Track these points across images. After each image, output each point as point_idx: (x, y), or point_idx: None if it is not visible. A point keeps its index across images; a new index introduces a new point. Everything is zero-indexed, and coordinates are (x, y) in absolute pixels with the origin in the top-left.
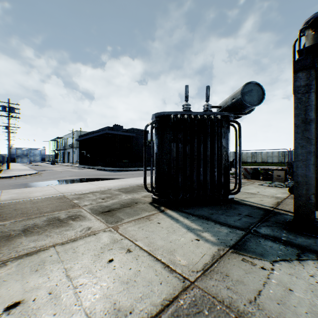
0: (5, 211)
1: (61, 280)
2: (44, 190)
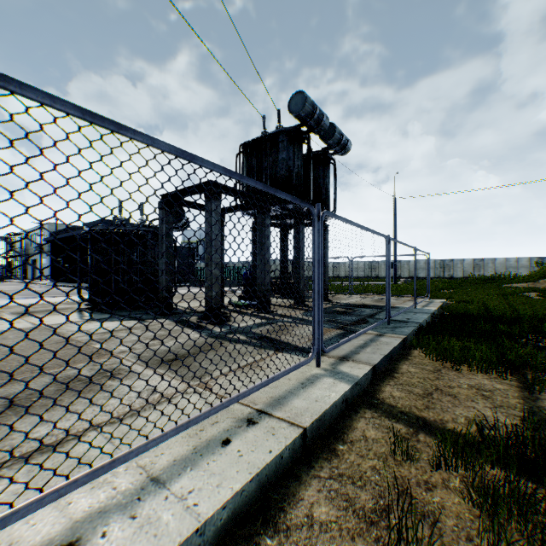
0: None
1: None
2: None
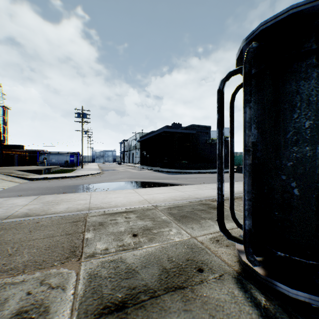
0: None
1: None
2: (77, 200)
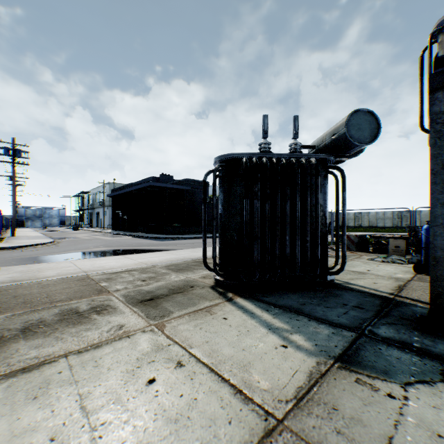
0: (0, 300)
1: (72, 415)
2: (60, 267)
